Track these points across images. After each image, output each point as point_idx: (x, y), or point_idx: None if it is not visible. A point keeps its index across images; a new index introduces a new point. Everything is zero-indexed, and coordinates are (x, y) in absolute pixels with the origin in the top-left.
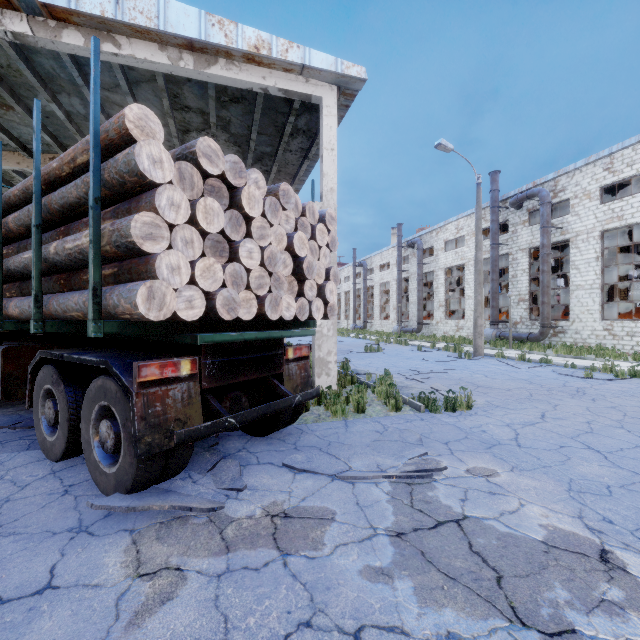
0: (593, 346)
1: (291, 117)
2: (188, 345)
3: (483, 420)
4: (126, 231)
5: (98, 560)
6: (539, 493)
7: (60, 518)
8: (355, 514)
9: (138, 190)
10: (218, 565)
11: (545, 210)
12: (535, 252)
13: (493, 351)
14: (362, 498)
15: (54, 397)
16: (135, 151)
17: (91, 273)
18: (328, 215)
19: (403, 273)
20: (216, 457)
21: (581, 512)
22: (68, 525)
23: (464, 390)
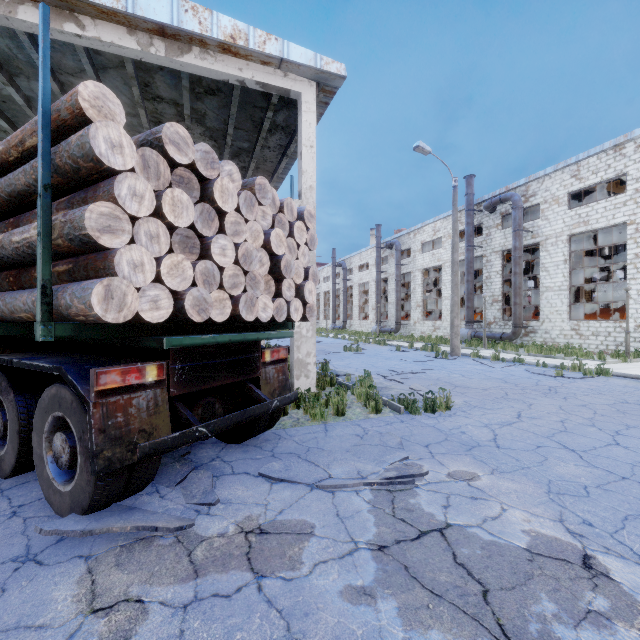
0: (561, 345)
1: (269, 112)
2: (155, 349)
3: (462, 421)
4: (79, 222)
5: (45, 595)
6: (520, 496)
7: (4, 545)
8: (335, 527)
9: (95, 178)
10: (185, 593)
11: (517, 214)
12: (507, 255)
13: (469, 351)
14: (342, 508)
15: (4, 406)
16: (90, 133)
17: (39, 269)
18: (307, 212)
19: (382, 274)
20: (187, 468)
21: (562, 515)
22: (13, 553)
23: (443, 391)
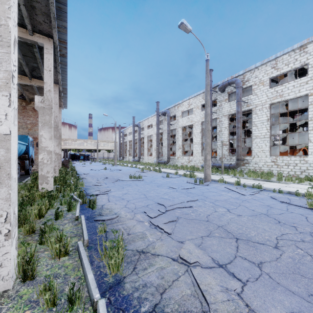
0: (265, 171)
1: None
2: None
3: None
4: None
5: None
6: None
7: None
8: None
9: None
10: None
11: (239, 91)
12: None
13: (213, 176)
14: None
15: None
16: None
17: None
18: None
19: (159, 130)
20: None
21: None
22: None
23: None
